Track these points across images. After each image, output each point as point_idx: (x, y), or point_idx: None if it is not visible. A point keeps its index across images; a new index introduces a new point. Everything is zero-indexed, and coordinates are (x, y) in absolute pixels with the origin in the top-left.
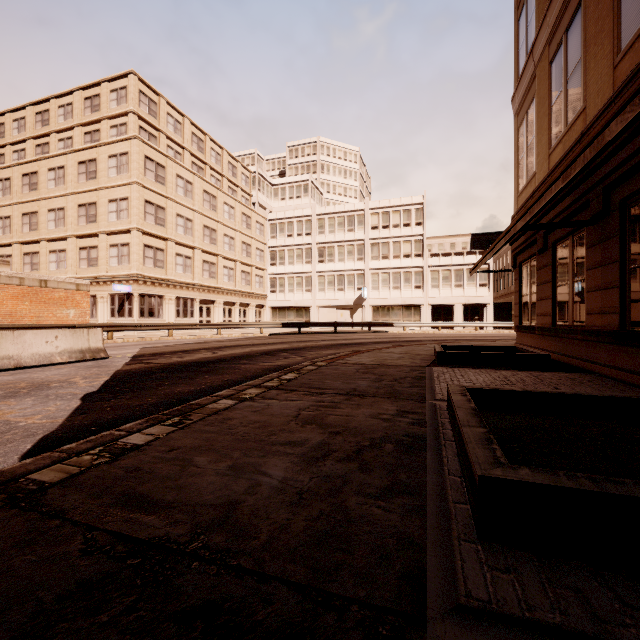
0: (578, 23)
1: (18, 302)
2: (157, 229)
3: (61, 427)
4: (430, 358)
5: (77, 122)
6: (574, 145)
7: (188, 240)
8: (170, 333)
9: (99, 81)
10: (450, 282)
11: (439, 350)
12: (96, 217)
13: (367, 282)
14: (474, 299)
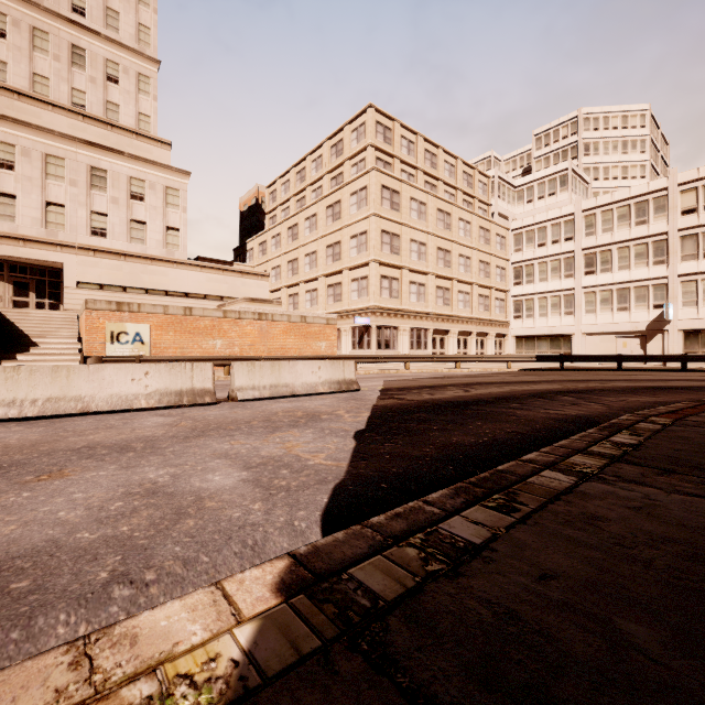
0: None
1: (287, 336)
2: (392, 258)
3: (348, 475)
4: None
5: (325, 171)
6: None
7: (421, 266)
8: (407, 366)
9: (342, 126)
10: None
11: None
12: (340, 255)
13: (673, 295)
14: None
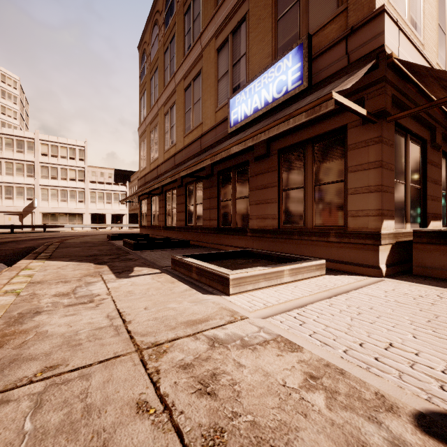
0: (157, 129)
1: None
2: None
3: None
4: (107, 239)
5: None
6: (156, 168)
7: None
8: None
9: None
10: (103, 200)
11: (112, 235)
12: None
13: (37, 194)
14: (118, 211)
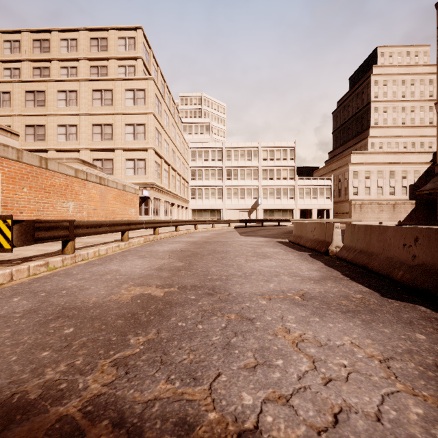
0: None
1: (115, 202)
2: (159, 149)
3: None
4: None
5: (83, 56)
6: None
7: (167, 159)
8: (196, 227)
9: (108, 27)
10: (310, 195)
11: None
12: (112, 136)
13: (260, 194)
14: (323, 206)
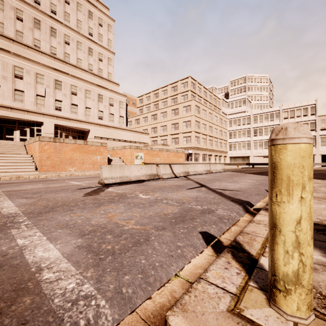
0: None
1: (173, 157)
2: (198, 130)
3: None
4: None
5: (169, 96)
6: None
7: (205, 132)
8: None
9: (177, 81)
10: None
11: None
12: (178, 127)
13: None
14: None
